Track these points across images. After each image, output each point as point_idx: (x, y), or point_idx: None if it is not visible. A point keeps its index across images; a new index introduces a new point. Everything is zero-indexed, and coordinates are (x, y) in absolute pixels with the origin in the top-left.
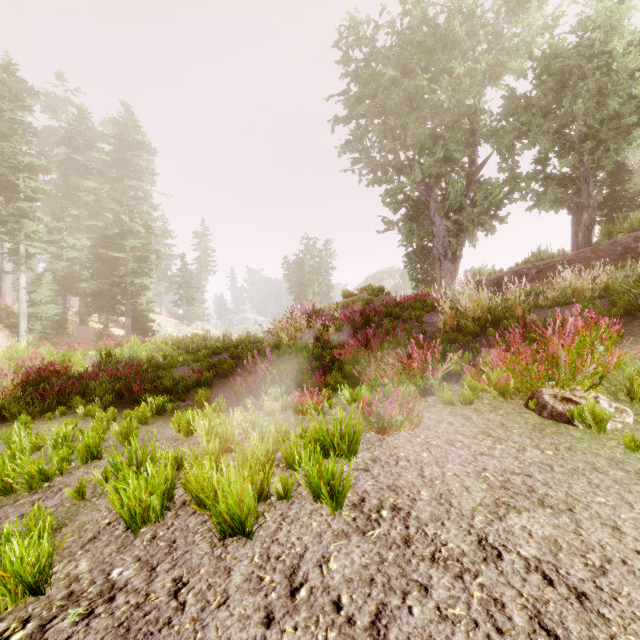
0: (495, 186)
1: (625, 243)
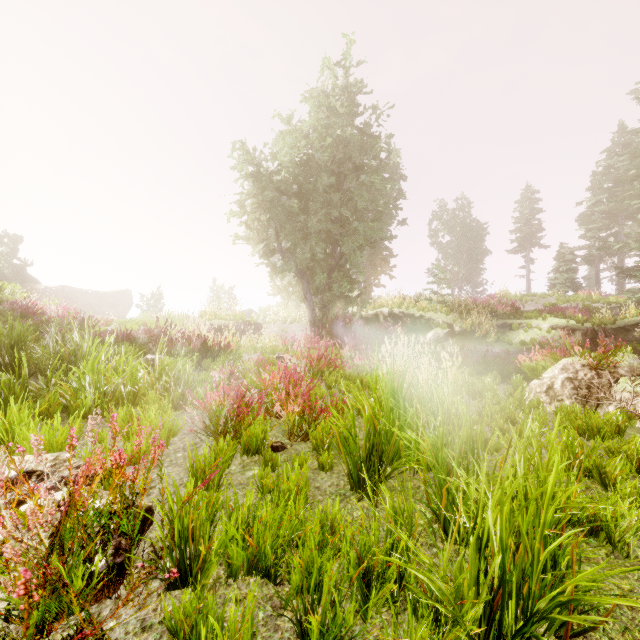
0: None
1: None
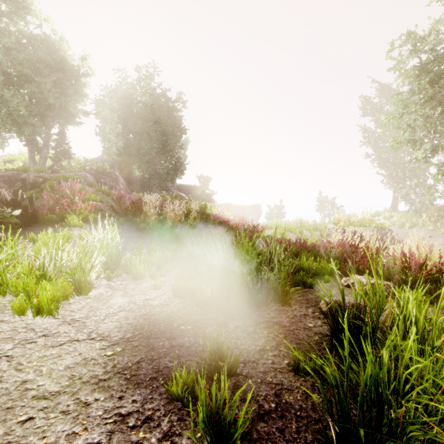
0: (22, 104)
1: (84, 177)
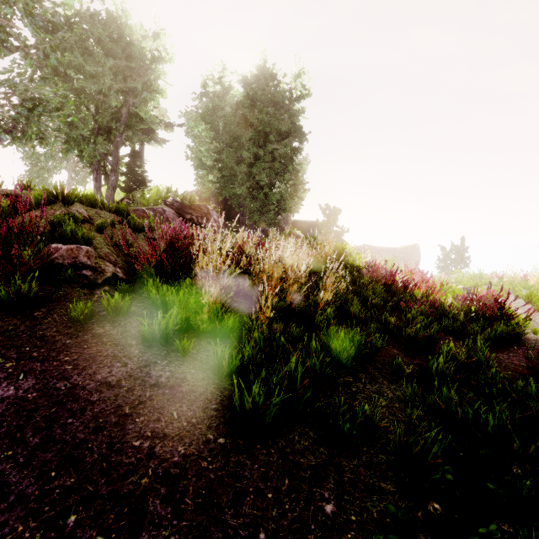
0: (68, 105)
1: (161, 212)
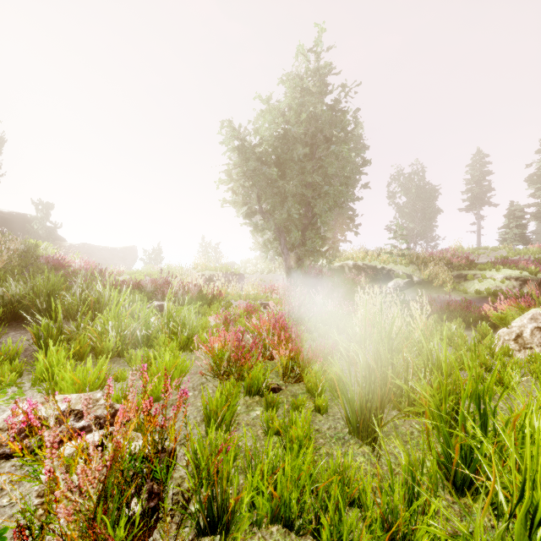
0: None
1: None
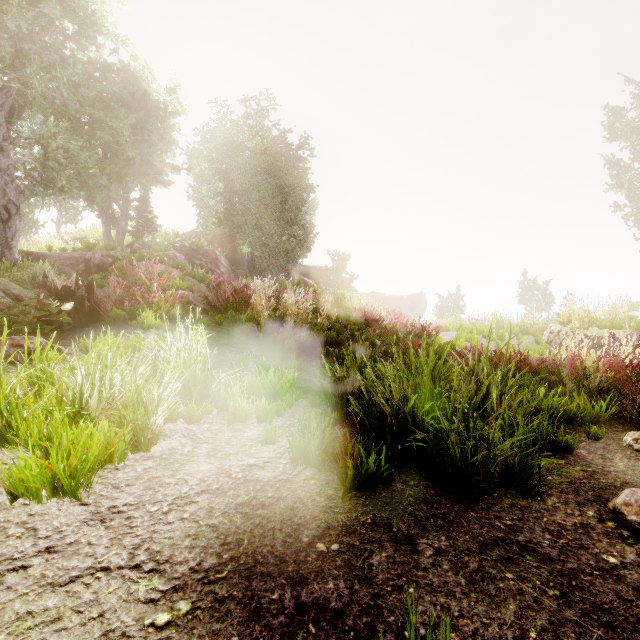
0: (93, 159)
1: (173, 258)
